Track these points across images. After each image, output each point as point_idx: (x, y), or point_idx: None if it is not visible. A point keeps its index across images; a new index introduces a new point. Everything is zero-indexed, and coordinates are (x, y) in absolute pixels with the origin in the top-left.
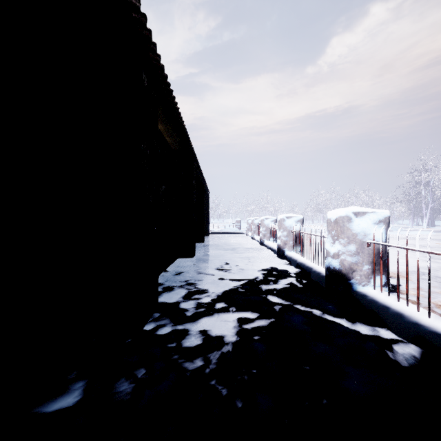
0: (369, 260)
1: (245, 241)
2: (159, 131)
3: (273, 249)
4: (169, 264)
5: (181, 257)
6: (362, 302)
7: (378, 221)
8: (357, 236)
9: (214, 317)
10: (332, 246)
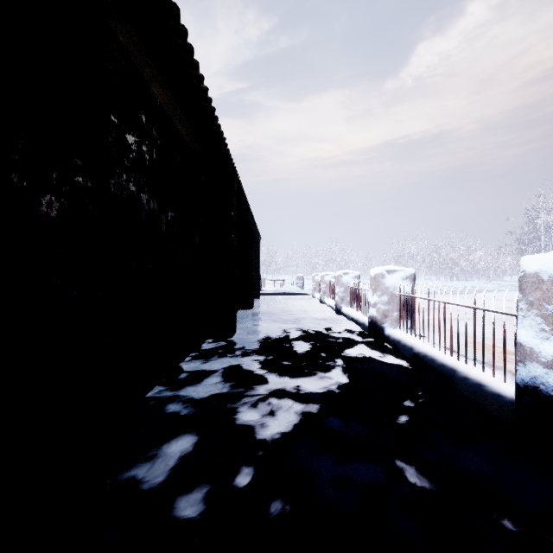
0: None
1: (312, 306)
2: (159, 105)
3: (359, 322)
4: (185, 355)
5: (212, 337)
6: None
7: None
8: None
9: None
10: (546, 338)
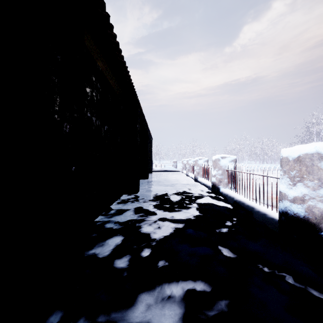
0: None
1: (181, 178)
2: (100, 71)
3: (207, 185)
4: (113, 202)
5: (126, 193)
6: None
7: None
8: None
9: (154, 290)
10: (291, 188)
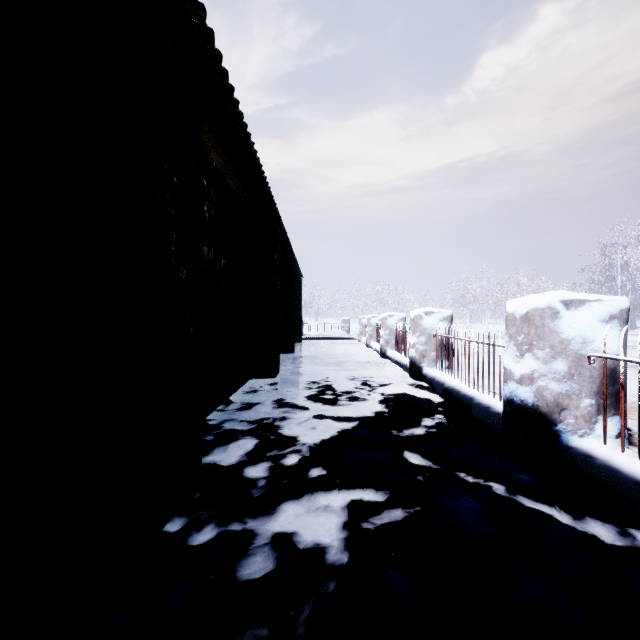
0: (592, 388)
1: (357, 351)
2: (215, 167)
3: (402, 364)
4: (233, 390)
5: (256, 377)
6: (585, 470)
7: (608, 317)
8: (569, 343)
9: (305, 500)
10: (518, 362)
